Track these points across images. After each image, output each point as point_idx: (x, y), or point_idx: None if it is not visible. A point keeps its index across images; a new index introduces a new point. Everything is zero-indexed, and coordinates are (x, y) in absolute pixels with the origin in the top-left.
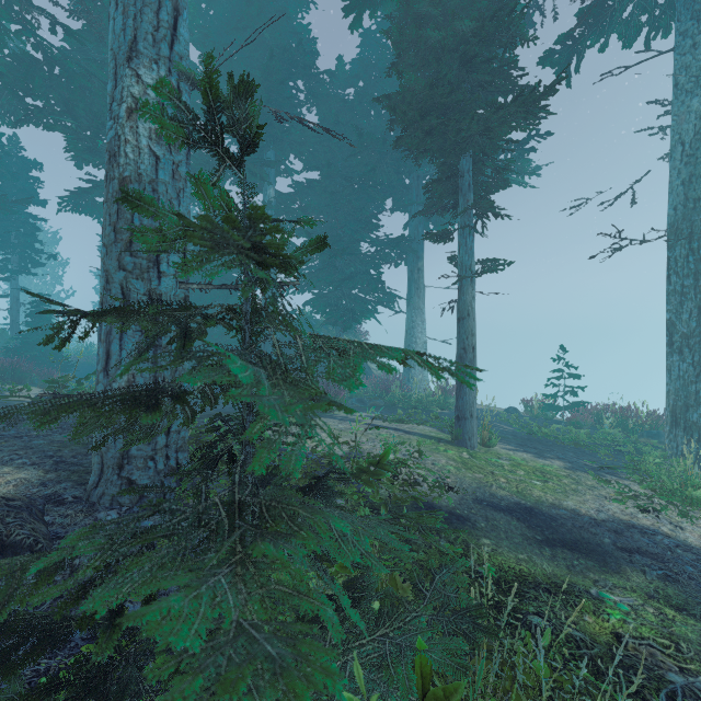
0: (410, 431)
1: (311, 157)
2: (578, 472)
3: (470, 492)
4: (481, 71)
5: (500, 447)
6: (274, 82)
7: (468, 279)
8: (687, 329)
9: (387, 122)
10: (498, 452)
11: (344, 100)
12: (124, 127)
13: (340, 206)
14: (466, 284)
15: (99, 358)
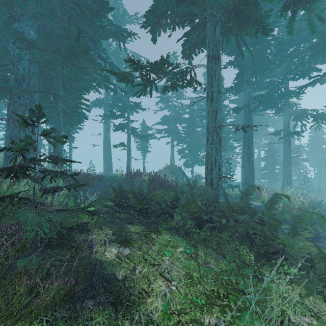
0: None
1: None
2: None
3: None
4: None
5: None
6: None
7: (71, 149)
8: (105, 158)
9: None
10: None
11: None
12: None
13: None
14: (71, 150)
15: None
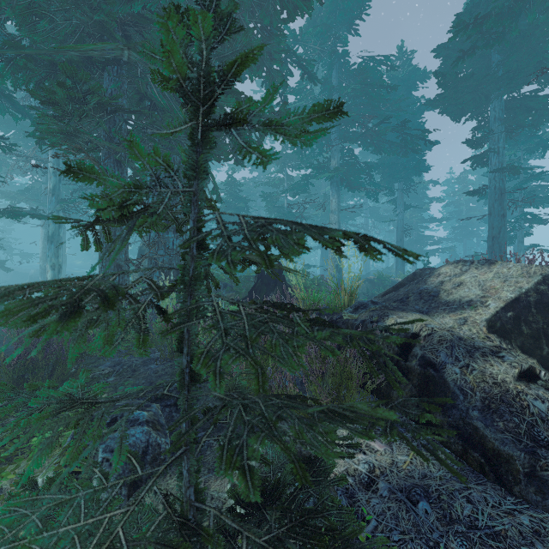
0: None
1: None
2: None
3: None
4: None
5: None
6: None
7: None
8: None
9: None
10: None
11: None
12: None
13: None
14: None
15: None
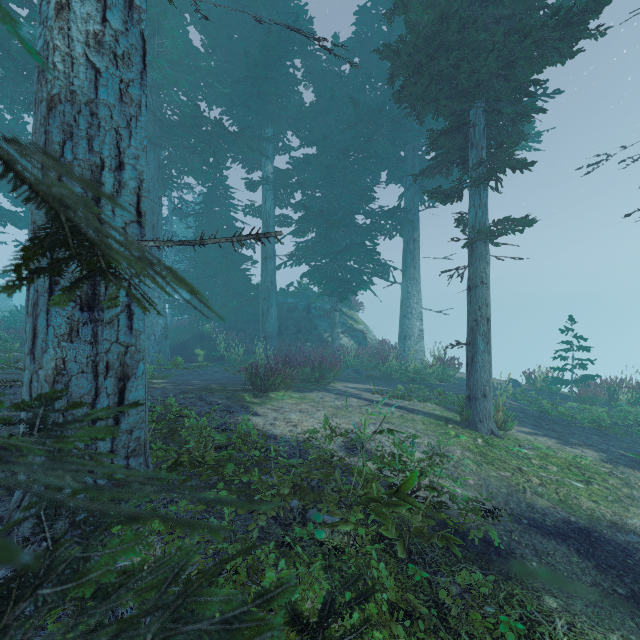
0: (412, 409)
1: (308, 132)
2: (621, 468)
3: (501, 502)
4: (497, 6)
5: (515, 430)
6: (271, 59)
7: (481, 243)
8: None
9: (382, 95)
10: (517, 439)
11: (340, 74)
12: (52, 30)
13: (335, 179)
14: (478, 248)
15: (25, 337)
